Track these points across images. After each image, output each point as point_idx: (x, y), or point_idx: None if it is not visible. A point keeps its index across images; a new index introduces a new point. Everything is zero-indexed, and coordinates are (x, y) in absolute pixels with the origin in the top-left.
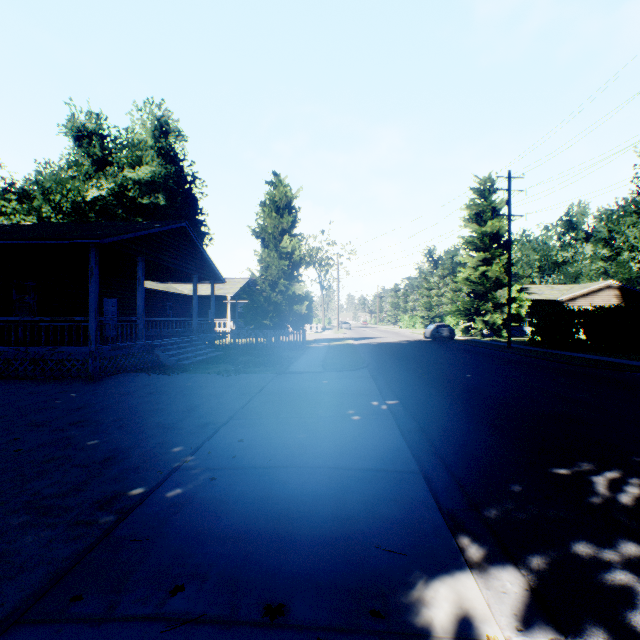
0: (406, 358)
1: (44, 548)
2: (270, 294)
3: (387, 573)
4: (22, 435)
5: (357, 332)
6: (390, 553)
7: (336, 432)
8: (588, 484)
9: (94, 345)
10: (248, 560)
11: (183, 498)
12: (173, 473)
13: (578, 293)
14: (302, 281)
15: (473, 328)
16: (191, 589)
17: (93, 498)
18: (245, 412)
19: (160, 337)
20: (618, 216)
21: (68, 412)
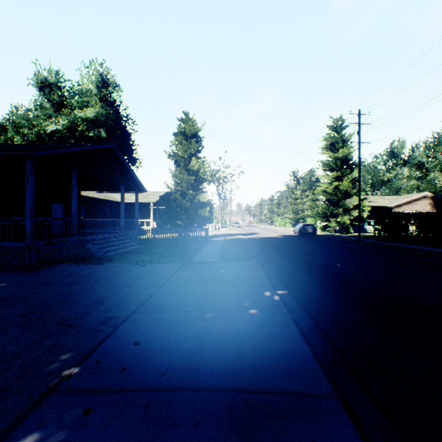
0: (284, 249)
1: None
2: (181, 201)
3: None
4: None
5: (245, 229)
6: None
7: (235, 331)
8: None
9: (30, 241)
10: None
11: None
12: (44, 399)
13: (403, 201)
14: (205, 192)
15: (328, 226)
16: None
17: None
18: (149, 304)
19: (95, 233)
20: (434, 145)
21: None
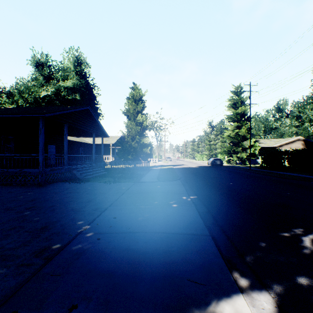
0: (199, 175)
1: (1, 280)
2: (131, 143)
3: (195, 296)
4: (0, 214)
5: (174, 162)
6: (196, 283)
7: (164, 213)
8: (301, 242)
9: (42, 168)
10: (115, 288)
11: (81, 250)
12: (77, 235)
13: (283, 143)
14: (147, 136)
15: (232, 160)
16: (81, 307)
17: (32, 250)
18: (117, 202)
19: (76, 164)
20: (303, 104)
21: (26, 202)
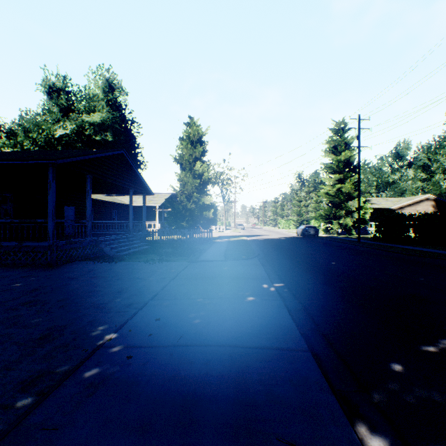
0: (285, 250)
1: None
2: (186, 204)
3: None
4: None
5: (248, 231)
6: None
7: (236, 311)
8: None
9: (52, 240)
10: None
11: (99, 378)
12: (96, 351)
13: (405, 203)
14: (209, 194)
15: (331, 228)
16: None
17: (19, 378)
18: (163, 293)
19: (106, 235)
20: (435, 148)
21: (24, 293)
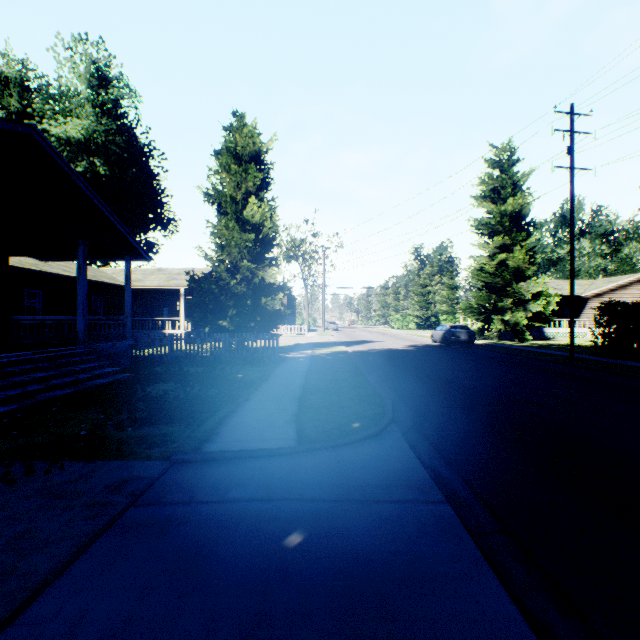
0: (446, 384)
1: None
2: (226, 281)
3: None
4: None
5: (346, 334)
6: None
7: None
8: None
9: None
10: None
11: None
12: None
13: (605, 288)
14: (275, 264)
15: (487, 329)
16: None
17: None
18: None
19: (19, 348)
20: None
21: None
